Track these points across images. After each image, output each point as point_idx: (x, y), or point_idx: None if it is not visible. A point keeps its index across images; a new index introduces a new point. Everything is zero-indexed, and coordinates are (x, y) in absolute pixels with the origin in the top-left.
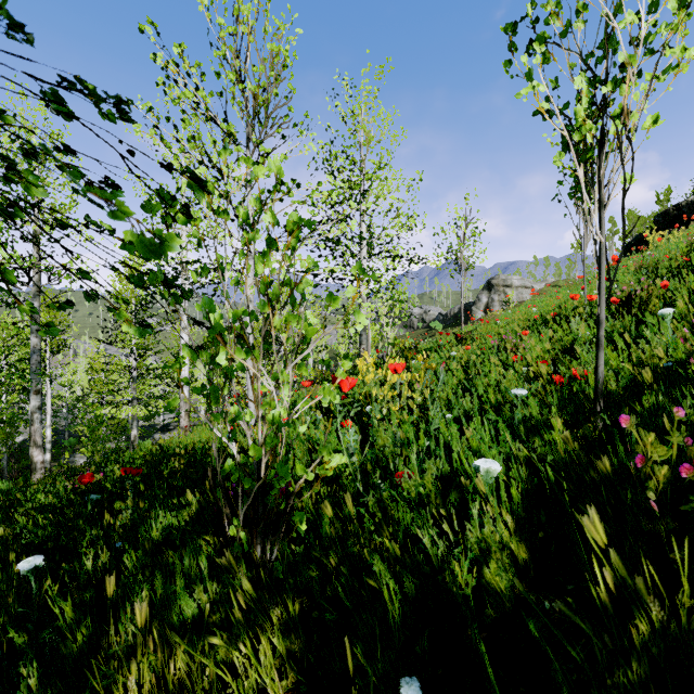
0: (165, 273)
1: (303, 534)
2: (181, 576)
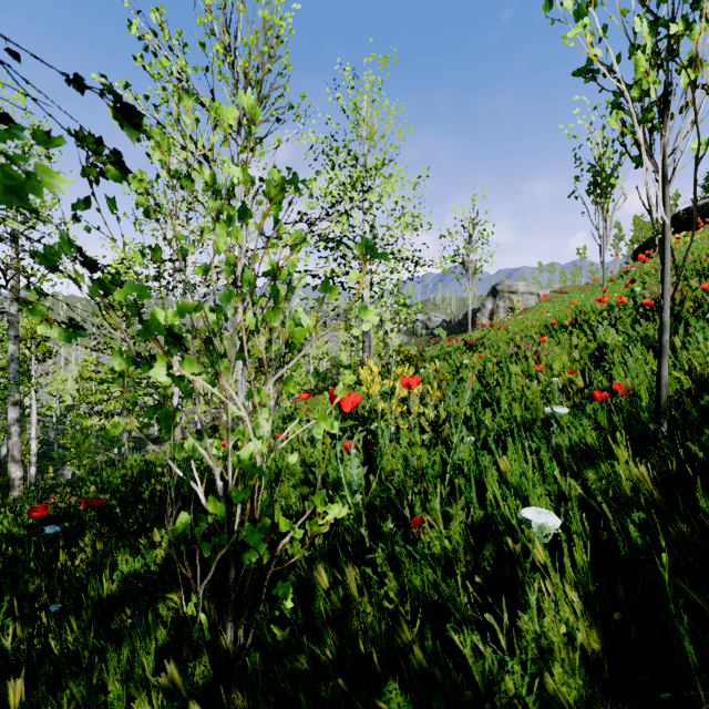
0: (80, 247)
1: (288, 610)
2: (117, 676)
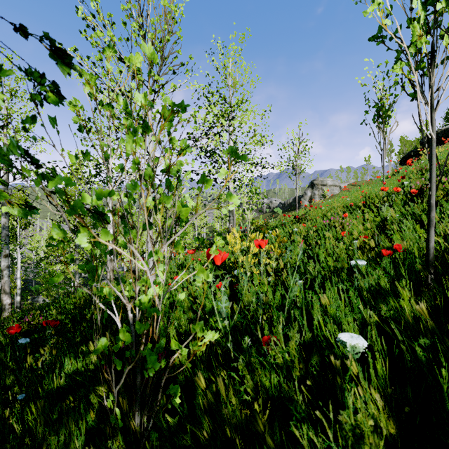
0: (27, 150)
1: (177, 404)
2: None
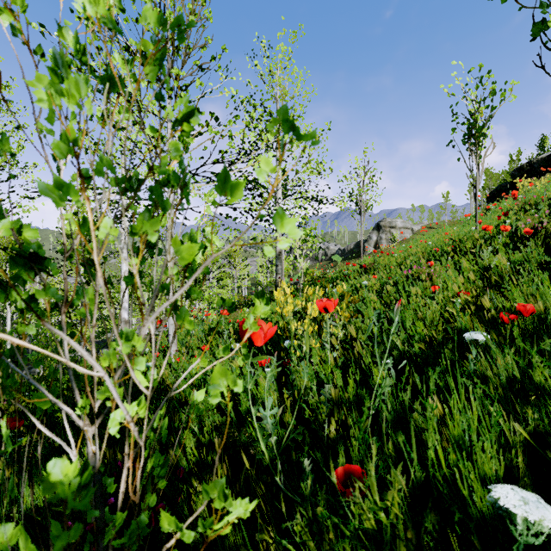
0: None
1: None
2: None
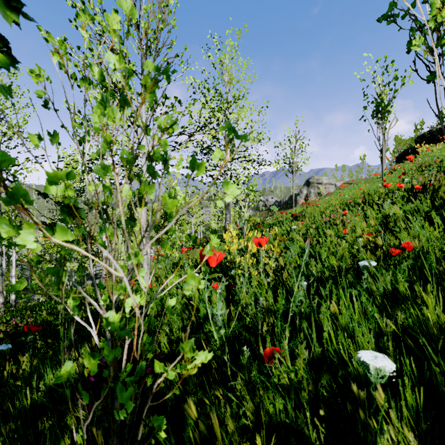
0: None
1: (163, 438)
2: None
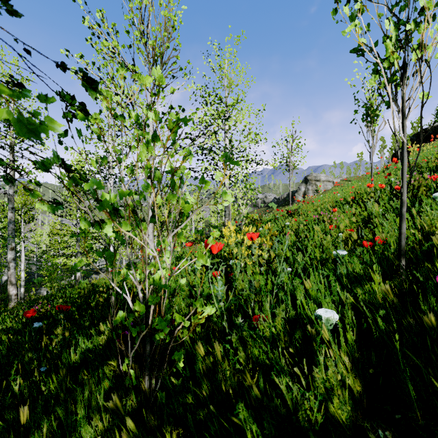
0: (63, 159)
1: (181, 368)
2: (82, 405)
